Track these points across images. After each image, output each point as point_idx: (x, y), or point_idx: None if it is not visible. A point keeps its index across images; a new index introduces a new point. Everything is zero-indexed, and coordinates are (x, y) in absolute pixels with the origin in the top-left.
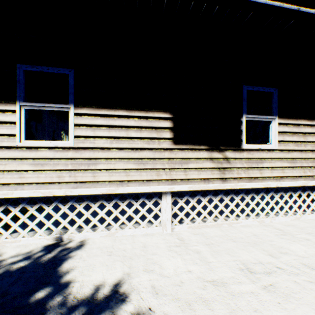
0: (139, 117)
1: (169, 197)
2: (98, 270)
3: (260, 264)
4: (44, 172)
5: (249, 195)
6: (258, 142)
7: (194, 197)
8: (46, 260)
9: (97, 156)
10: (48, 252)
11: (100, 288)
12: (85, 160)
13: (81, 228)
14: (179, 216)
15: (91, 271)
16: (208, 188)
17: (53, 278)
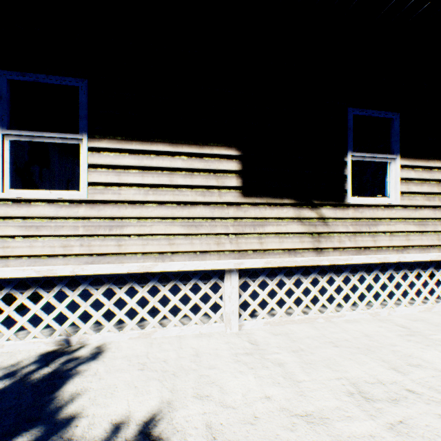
0: (189, 154)
1: (235, 278)
2: (120, 396)
3: (380, 384)
4: (40, 239)
5: (357, 274)
6: (366, 196)
7: (274, 277)
8: (40, 379)
9: (123, 215)
10: (45, 365)
11: (120, 429)
12: (106, 221)
13: (101, 325)
14: (251, 307)
15: (110, 398)
16: (295, 264)
17: (46, 411)
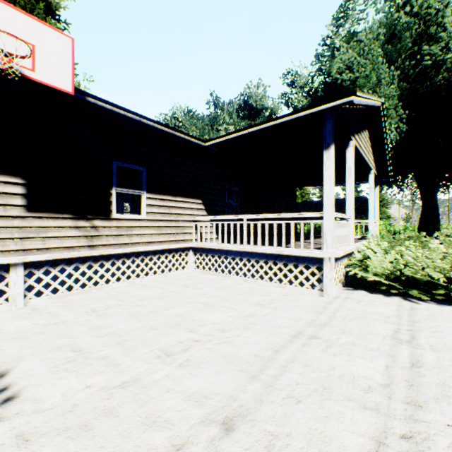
0: None
1: (21, 269)
2: None
3: (107, 306)
4: None
5: (121, 260)
6: None
7: (57, 267)
8: None
9: None
10: None
11: None
12: None
13: None
14: (37, 289)
15: None
16: (73, 256)
17: None
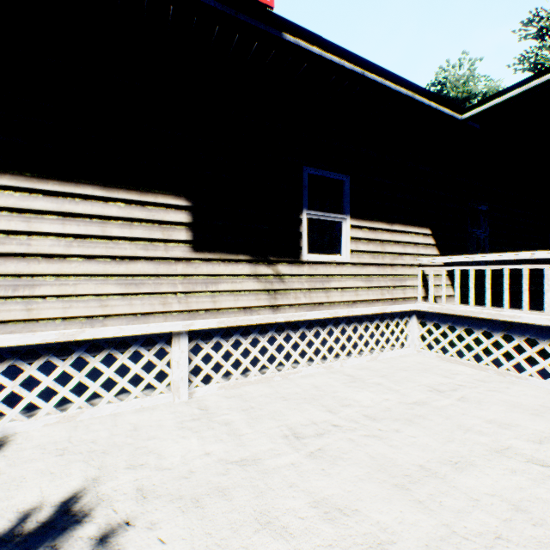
0: (128, 201)
1: (185, 341)
2: (30, 485)
3: (313, 424)
4: None
5: (313, 330)
6: (335, 252)
7: (229, 338)
8: None
9: (36, 271)
10: None
11: (31, 514)
12: (8, 279)
13: None
14: (204, 372)
15: (15, 490)
16: (250, 322)
17: None
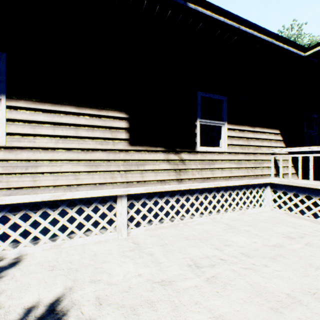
0: (91, 115)
1: (125, 200)
2: (33, 290)
3: (207, 258)
4: None
5: (203, 195)
6: (214, 145)
7: (151, 199)
8: None
9: (38, 158)
10: None
11: (31, 311)
12: (22, 162)
13: (19, 243)
14: (136, 219)
15: (24, 293)
16: (164, 190)
17: None
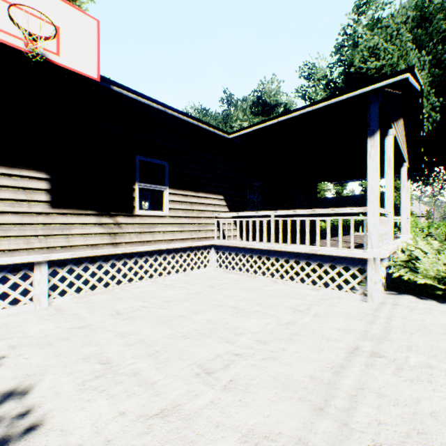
0: None
1: (45, 267)
2: None
3: (131, 308)
4: None
5: (144, 258)
6: None
7: (81, 265)
8: None
9: None
10: None
11: None
12: None
13: None
14: (61, 288)
15: None
16: (96, 254)
17: None
